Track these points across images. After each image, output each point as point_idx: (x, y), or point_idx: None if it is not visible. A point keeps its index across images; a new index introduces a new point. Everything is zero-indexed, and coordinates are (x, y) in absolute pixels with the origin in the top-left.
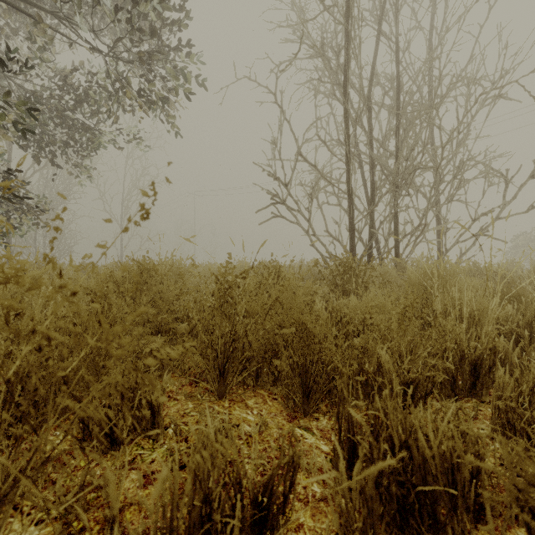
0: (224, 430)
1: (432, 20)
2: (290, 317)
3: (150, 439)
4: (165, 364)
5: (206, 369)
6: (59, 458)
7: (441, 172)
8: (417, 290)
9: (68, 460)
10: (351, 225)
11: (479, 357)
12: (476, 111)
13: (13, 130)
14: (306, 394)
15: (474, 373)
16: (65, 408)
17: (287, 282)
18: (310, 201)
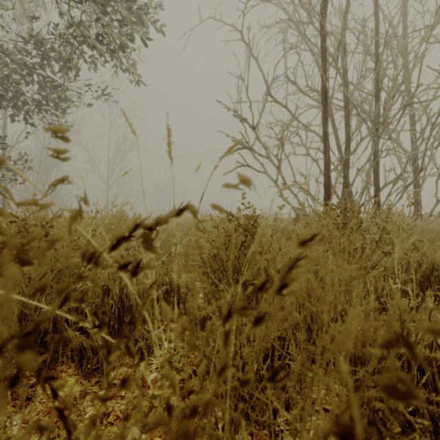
0: None
1: None
2: None
3: None
4: None
5: None
6: None
7: (429, 112)
8: None
9: None
10: (327, 172)
11: None
12: None
13: None
14: None
15: None
16: None
17: None
18: (279, 147)
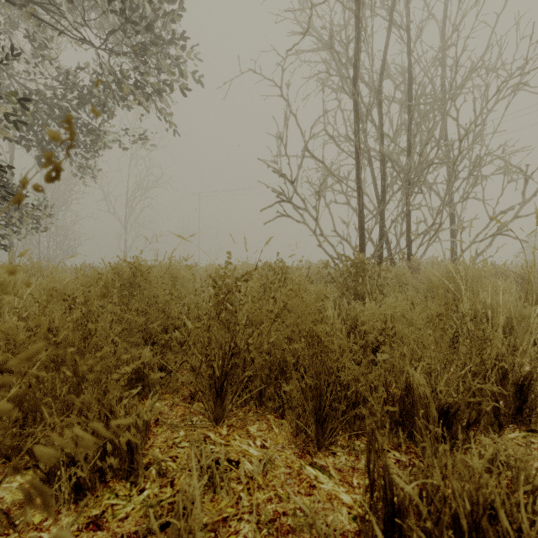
0: (219, 473)
1: (445, 10)
2: (300, 328)
3: (128, 481)
4: (152, 382)
5: (200, 391)
6: (9, 510)
7: (456, 168)
8: (439, 294)
9: (20, 513)
10: (361, 224)
11: (527, 376)
12: (496, 102)
13: (9, 127)
14: (320, 422)
15: (520, 395)
16: (16, 447)
17: (297, 286)
18: (317, 199)
